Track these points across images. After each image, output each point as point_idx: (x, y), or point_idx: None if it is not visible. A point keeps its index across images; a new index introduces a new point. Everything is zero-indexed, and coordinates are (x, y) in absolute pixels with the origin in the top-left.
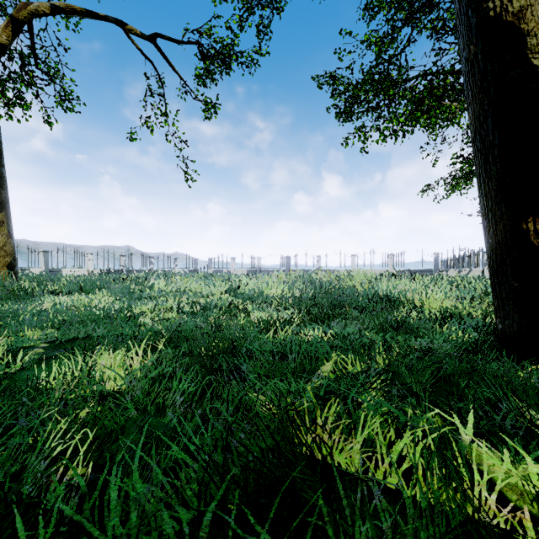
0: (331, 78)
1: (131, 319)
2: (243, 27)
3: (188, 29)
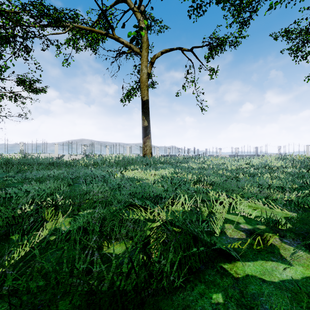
0: (285, 32)
1: (242, 169)
2: (241, 33)
3: (204, 38)
